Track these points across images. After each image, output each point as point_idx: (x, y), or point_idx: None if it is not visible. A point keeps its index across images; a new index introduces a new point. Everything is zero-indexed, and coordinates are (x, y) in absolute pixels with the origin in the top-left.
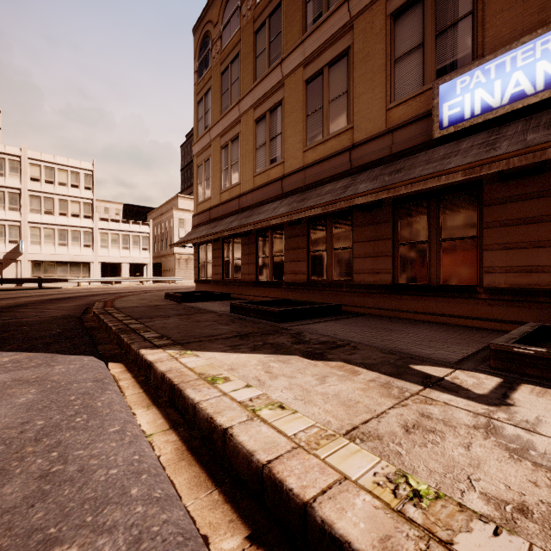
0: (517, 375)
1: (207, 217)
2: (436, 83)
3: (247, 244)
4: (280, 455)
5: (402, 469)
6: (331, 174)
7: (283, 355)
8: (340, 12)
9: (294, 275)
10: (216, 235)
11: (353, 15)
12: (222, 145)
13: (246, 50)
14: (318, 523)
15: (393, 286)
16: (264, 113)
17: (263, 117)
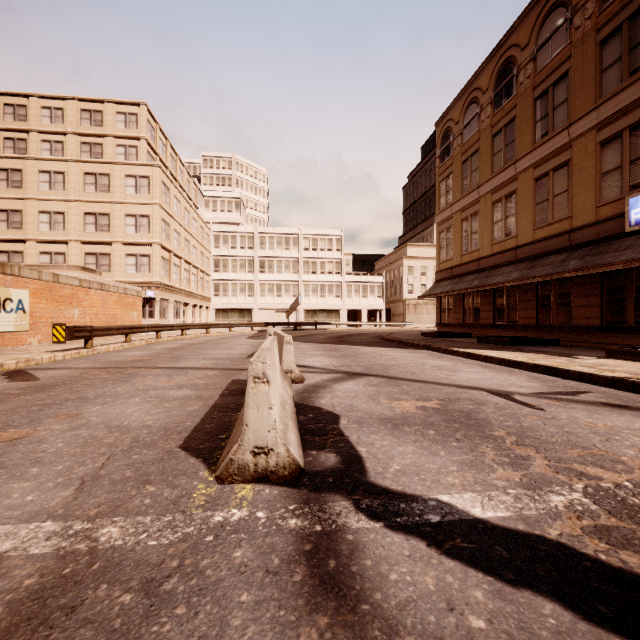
0: (613, 358)
1: (449, 274)
2: (627, 197)
3: (485, 296)
4: (505, 357)
5: (533, 359)
6: (554, 248)
7: (509, 351)
8: (562, 135)
9: (525, 319)
10: (461, 291)
11: (572, 138)
12: (463, 219)
13: (485, 148)
14: (511, 361)
15: (601, 327)
16: (500, 198)
17: (499, 201)
